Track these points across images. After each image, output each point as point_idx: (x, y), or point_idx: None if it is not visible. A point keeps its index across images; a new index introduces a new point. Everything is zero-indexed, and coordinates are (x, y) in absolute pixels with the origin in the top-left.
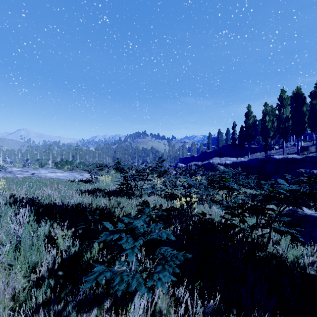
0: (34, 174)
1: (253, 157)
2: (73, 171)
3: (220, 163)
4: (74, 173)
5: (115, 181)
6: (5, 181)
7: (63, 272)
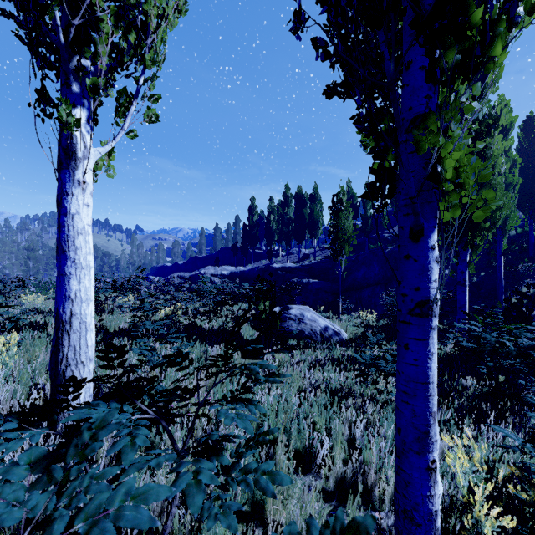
0: None
1: (254, 266)
2: None
3: (215, 274)
4: None
5: None
6: None
7: None
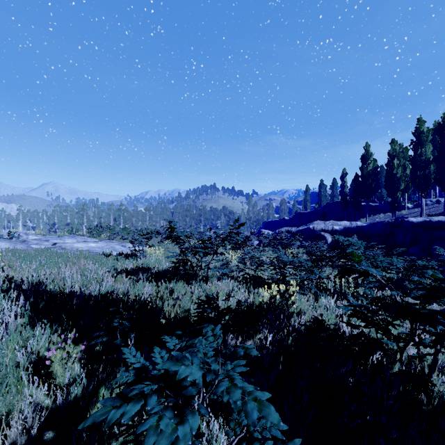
0: (56, 244)
1: (376, 221)
2: (112, 240)
3: (325, 229)
4: (113, 242)
5: (167, 257)
6: (9, 255)
7: (57, 431)
